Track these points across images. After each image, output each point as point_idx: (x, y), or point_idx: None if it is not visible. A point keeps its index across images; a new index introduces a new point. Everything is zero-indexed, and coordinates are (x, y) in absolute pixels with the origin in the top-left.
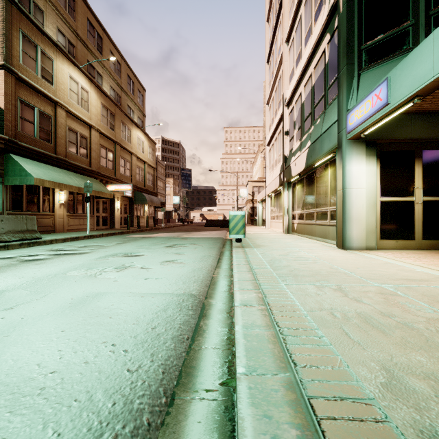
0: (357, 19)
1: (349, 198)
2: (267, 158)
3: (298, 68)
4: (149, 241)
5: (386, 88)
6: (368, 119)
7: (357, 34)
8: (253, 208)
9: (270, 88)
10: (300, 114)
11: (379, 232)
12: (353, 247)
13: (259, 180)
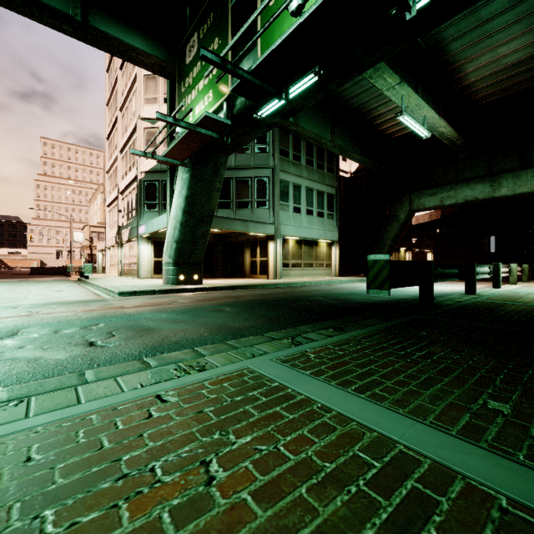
0: (143, 191)
1: (140, 259)
2: (107, 217)
3: (126, 180)
4: (10, 282)
5: (145, 227)
6: (143, 233)
7: (143, 197)
8: (92, 254)
9: (110, 165)
10: (127, 206)
11: (153, 272)
12: (142, 278)
13: (99, 225)
